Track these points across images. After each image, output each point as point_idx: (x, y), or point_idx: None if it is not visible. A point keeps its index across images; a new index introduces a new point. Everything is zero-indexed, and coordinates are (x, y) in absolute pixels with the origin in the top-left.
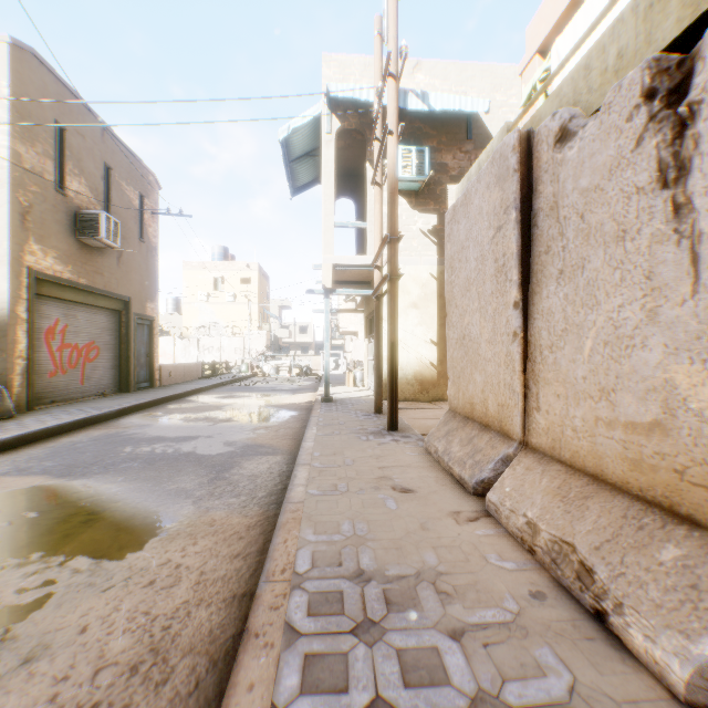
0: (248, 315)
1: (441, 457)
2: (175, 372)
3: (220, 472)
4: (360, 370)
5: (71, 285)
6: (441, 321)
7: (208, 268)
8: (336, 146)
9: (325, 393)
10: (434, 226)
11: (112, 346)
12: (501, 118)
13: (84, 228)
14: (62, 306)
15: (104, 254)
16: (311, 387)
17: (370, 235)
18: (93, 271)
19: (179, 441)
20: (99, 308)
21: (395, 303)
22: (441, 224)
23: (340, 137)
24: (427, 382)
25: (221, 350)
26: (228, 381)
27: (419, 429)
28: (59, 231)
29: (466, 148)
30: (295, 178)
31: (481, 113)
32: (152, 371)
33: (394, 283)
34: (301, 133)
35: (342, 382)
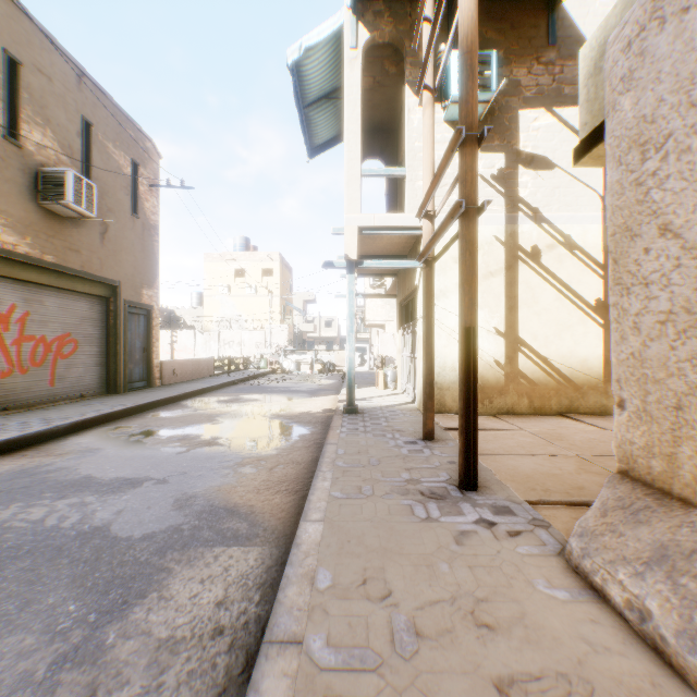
0: (269, 308)
1: (685, 655)
2: (180, 369)
3: (105, 619)
4: (391, 368)
5: (30, 262)
6: (511, 302)
7: (229, 259)
8: (363, 86)
9: (349, 401)
10: (500, 169)
11: (96, 339)
12: (598, 13)
13: (47, 191)
14: (20, 289)
15: (81, 228)
16: (333, 388)
17: (409, 184)
18: (64, 247)
19: (107, 493)
20: (77, 293)
21: (473, 256)
22: (511, 166)
23: (367, 72)
24: (490, 387)
25: (242, 344)
26: (241, 378)
27: (516, 485)
28: (10, 192)
29: (546, 59)
30: (313, 133)
31: (569, 7)
32: (149, 368)
33: (471, 219)
34: (317, 59)
35: (369, 381)
